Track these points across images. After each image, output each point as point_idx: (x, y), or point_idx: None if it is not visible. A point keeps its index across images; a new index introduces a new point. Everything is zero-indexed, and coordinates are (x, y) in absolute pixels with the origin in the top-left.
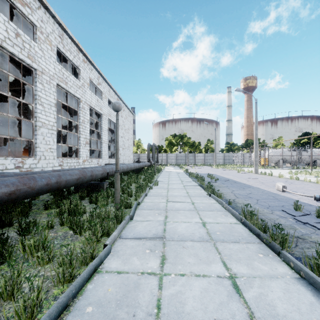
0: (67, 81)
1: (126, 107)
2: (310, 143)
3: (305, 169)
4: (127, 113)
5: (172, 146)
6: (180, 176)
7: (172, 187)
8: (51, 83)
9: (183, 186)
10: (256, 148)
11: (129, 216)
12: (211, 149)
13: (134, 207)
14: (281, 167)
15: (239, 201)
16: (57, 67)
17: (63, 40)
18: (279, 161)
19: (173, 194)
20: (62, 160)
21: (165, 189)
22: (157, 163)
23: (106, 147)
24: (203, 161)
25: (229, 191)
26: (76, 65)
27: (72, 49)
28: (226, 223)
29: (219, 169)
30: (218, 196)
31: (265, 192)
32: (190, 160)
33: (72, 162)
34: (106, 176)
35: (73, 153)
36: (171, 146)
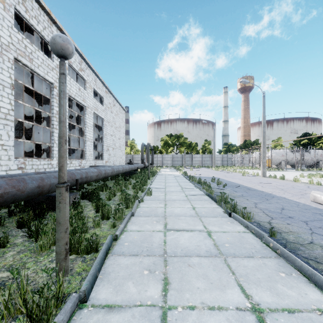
0: (32, 57)
1: (117, 102)
2: (310, 144)
3: (310, 171)
4: (118, 109)
5: (168, 147)
6: (179, 181)
7: (171, 198)
8: (4, 55)
9: (185, 195)
10: (264, 148)
11: (78, 295)
12: (208, 150)
13: (101, 253)
14: (283, 169)
15: (280, 226)
16: (14, 35)
17: (25, 1)
18: (281, 162)
19: (174, 211)
20: (23, 161)
21: (162, 202)
22: (152, 165)
23: (92, 146)
24: (201, 163)
25: (252, 205)
26: (47, 39)
27: (41, 17)
28: (311, 310)
29: (219, 172)
30: (244, 216)
31: (301, 205)
32: (187, 162)
33: (41, 163)
34: (74, 184)
35: (45, 153)
36: (166, 146)
